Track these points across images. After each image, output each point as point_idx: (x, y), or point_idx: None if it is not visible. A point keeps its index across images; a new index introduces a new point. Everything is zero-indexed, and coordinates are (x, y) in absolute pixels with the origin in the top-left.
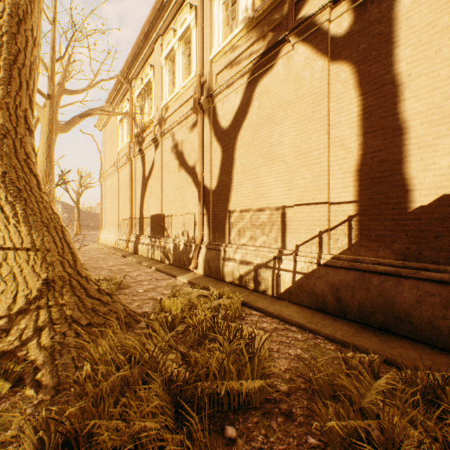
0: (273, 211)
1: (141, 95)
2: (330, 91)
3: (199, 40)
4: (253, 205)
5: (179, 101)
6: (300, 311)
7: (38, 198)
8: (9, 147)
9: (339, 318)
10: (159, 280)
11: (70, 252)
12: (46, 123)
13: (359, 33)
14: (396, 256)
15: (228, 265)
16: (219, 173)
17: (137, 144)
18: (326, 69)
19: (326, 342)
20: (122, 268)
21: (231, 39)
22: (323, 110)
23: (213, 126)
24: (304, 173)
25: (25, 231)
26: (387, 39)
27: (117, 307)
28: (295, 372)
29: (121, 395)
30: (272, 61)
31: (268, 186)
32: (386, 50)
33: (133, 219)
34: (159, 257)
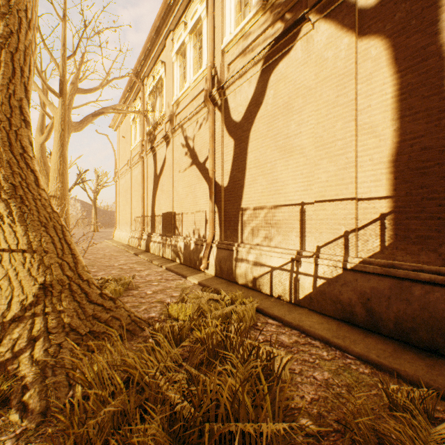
0: (291, 209)
1: (153, 93)
2: (358, 71)
3: (210, 30)
4: (268, 202)
5: (190, 96)
6: (323, 322)
7: (35, 195)
8: (2, 140)
9: (370, 332)
10: (168, 280)
11: (71, 253)
12: (59, 122)
13: (395, 0)
14: (444, 261)
15: (240, 266)
16: (231, 168)
17: (149, 142)
18: (353, 46)
19: (358, 363)
20: (133, 266)
21: (244, 25)
22: (349, 94)
23: (225, 119)
24: (326, 165)
25: (21, 231)
26: (431, 3)
27: (120, 313)
28: (324, 404)
29: (114, 431)
30: (289, 44)
31: (284, 181)
32: (430, 17)
33: (145, 216)
34: (170, 256)
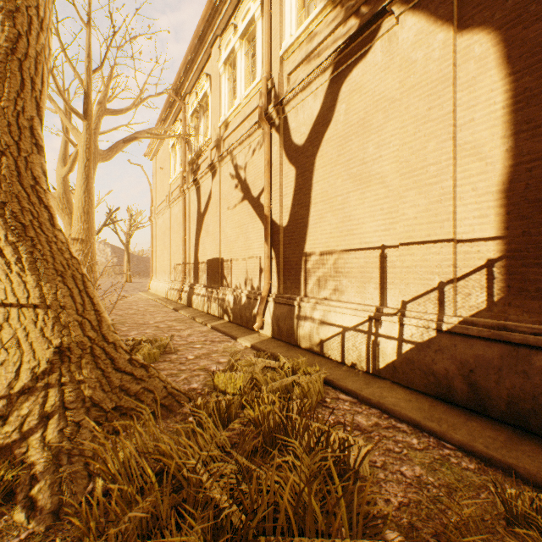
0: (368, 254)
1: (196, 114)
2: (457, 75)
3: (265, 32)
4: (338, 245)
5: (241, 115)
6: (411, 399)
7: (50, 238)
8: (9, 168)
9: (474, 413)
10: (214, 342)
11: (94, 309)
12: (83, 149)
13: None
14: None
15: (303, 326)
16: (292, 204)
17: (191, 173)
18: (451, 43)
19: (459, 456)
20: (172, 325)
21: (308, 24)
22: (445, 105)
23: (284, 142)
24: (414, 198)
25: (32, 282)
26: None
27: (154, 384)
28: (417, 511)
29: (141, 541)
30: (366, 45)
31: (359, 219)
32: None
33: (186, 264)
34: (217, 312)
